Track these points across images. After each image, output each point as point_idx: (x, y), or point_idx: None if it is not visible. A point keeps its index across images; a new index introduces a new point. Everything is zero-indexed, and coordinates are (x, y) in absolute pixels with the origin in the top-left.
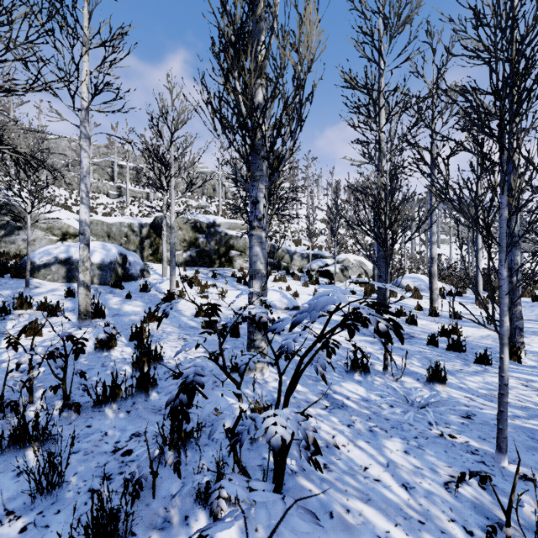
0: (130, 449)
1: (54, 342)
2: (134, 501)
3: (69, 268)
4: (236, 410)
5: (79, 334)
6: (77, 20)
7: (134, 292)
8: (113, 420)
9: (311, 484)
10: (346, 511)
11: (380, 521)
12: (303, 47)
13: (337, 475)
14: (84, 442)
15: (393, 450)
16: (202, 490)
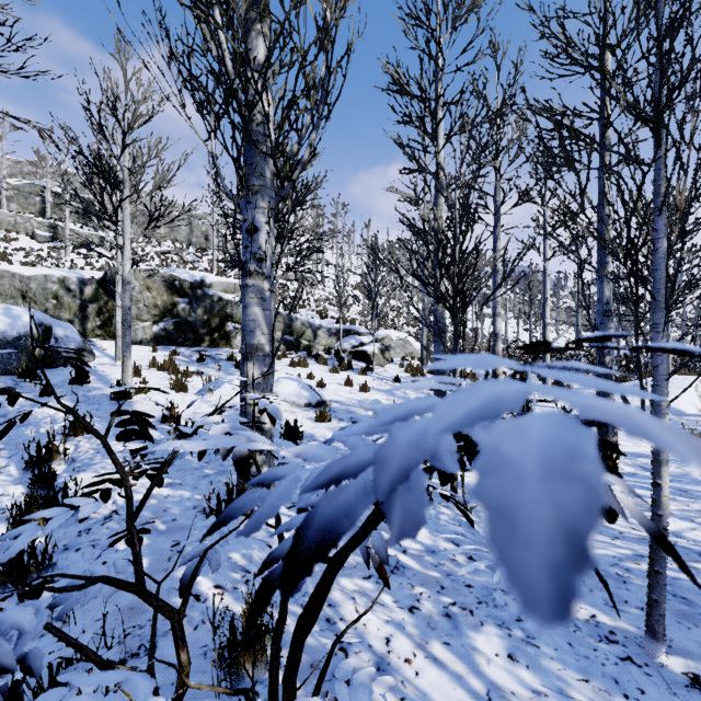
0: None
1: None
2: None
3: None
4: None
5: None
6: None
7: (59, 384)
8: None
9: None
10: None
11: None
12: None
13: None
14: None
15: (491, 655)
16: None
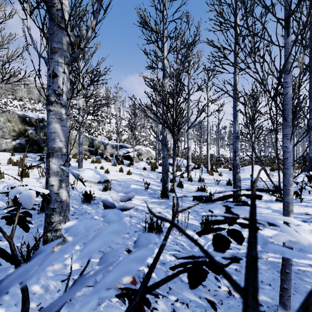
0: None
1: None
2: None
3: None
4: None
5: None
6: None
7: None
8: None
9: None
10: None
11: None
12: None
13: None
14: None
15: None
16: None
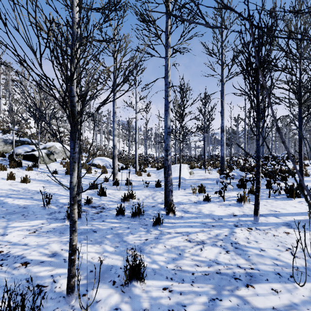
0: None
1: None
2: None
3: None
4: None
5: None
6: None
7: None
8: None
9: None
10: None
11: None
12: None
13: None
14: None
15: None
16: None
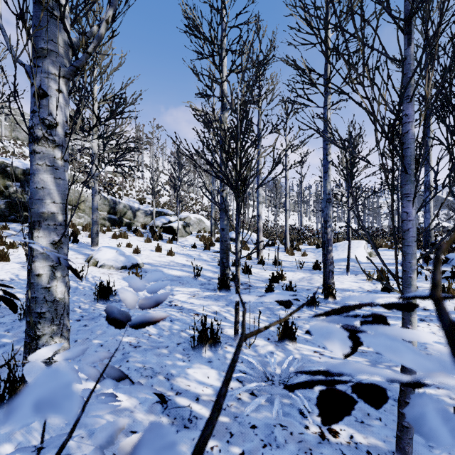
0: None
1: None
2: None
3: None
4: None
5: None
6: None
7: None
8: None
9: None
10: None
11: None
12: None
13: None
14: None
15: None
16: None
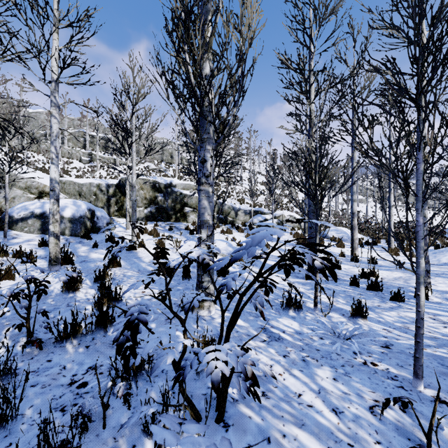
0: (86, 381)
1: (25, 285)
2: (83, 433)
3: (43, 221)
4: (179, 346)
5: (49, 278)
6: (47, 2)
7: (100, 242)
8: (72, 355)
9: (251, 411)
10: (283, 436)
11: (313, 445)
12: (245, 28)
13: (274, 402)
14: (43, 376)
15: (324, 377)
16: (148, 420)
